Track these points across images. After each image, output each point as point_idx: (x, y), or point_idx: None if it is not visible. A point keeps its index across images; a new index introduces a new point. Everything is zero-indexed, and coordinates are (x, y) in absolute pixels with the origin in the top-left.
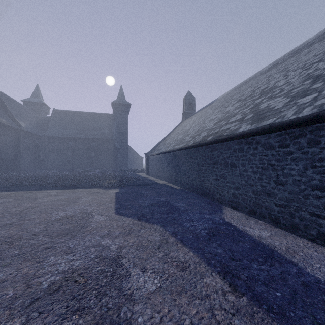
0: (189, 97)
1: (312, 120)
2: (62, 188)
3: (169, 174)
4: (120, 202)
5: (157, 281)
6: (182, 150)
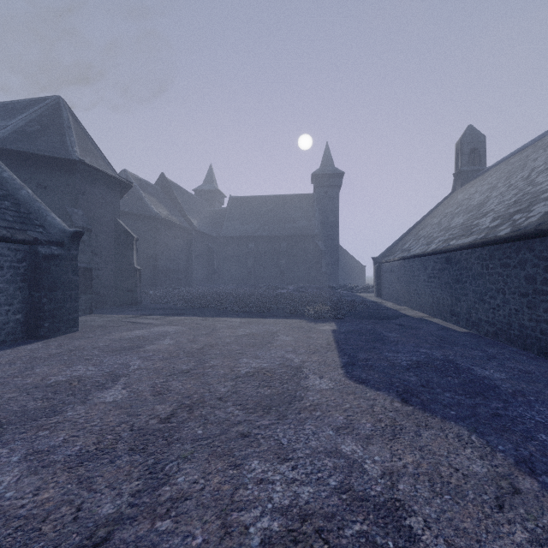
0: (471, 137)
1: None
2: (245, 315)
3: (435, 299)
4: (347, 352)
5: None
6: (472, 248)
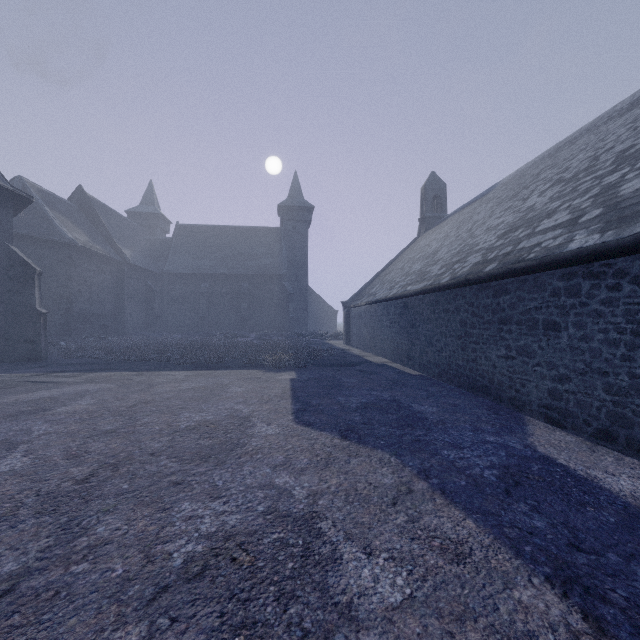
0: (434, 184)
1: None
2: (193, 368)
3: (395, 344)
4: (302, 399)
5: (402, 581)
6: (423, 293)
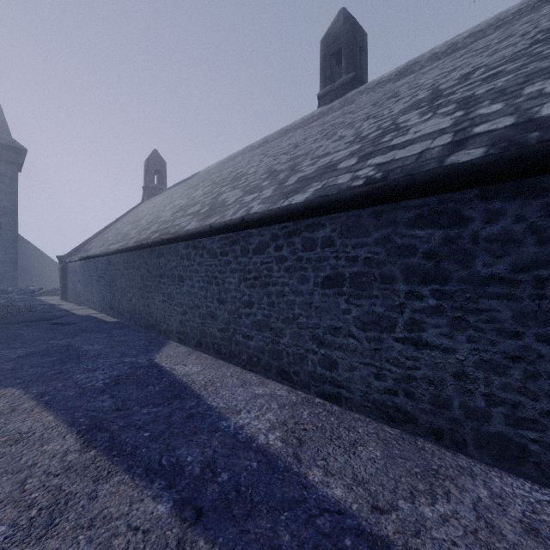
0: (156, 160)
1: (240, 224)
2: None
3: (102, 296)
4: None
5: None
6: (120, 252)
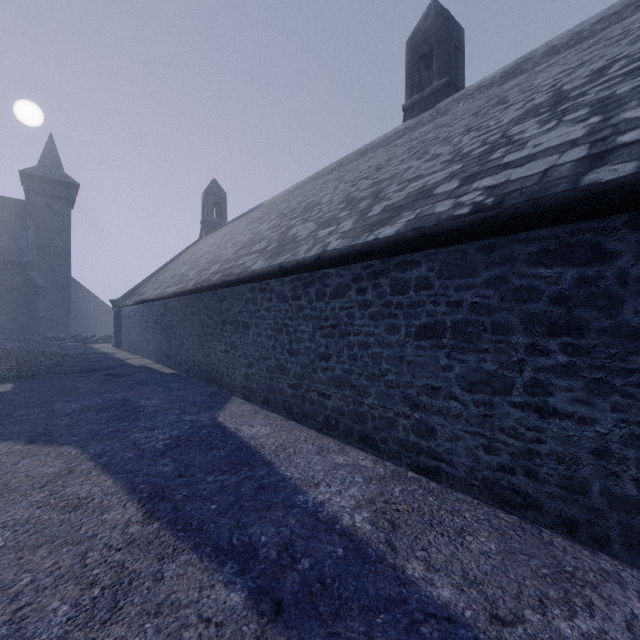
0: (215, 191)
1: (315, 263)
2: None
3: (158, 345)
4: None
5: (0, 540)
6: (177, 296)
